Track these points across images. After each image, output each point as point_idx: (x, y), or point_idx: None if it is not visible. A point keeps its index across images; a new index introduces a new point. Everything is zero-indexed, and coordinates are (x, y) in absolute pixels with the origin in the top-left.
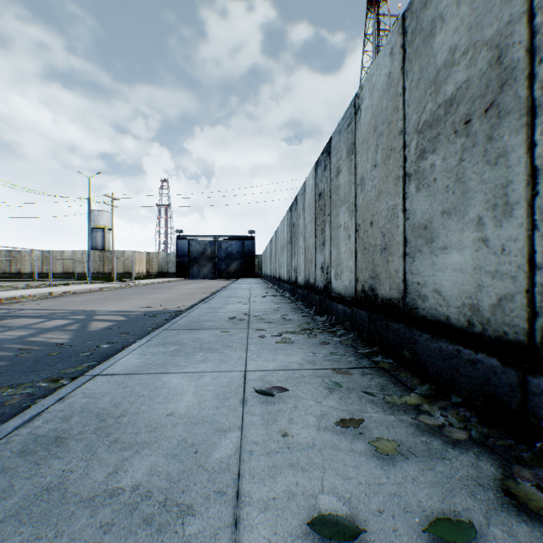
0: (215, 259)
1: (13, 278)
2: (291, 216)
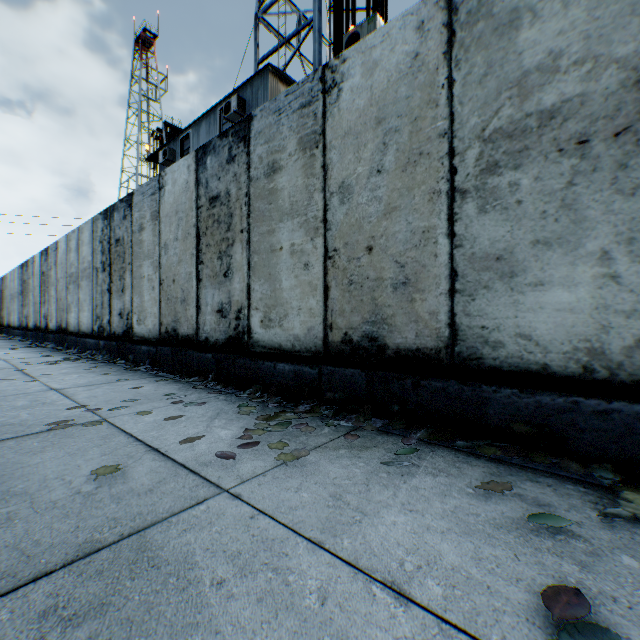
0: None
1: None
2: (24, 273)
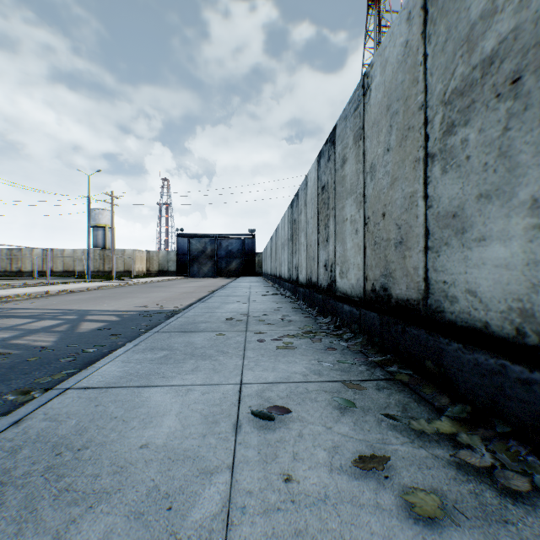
0: (216, 257)
1: (14, 277)
2: (292, 213)
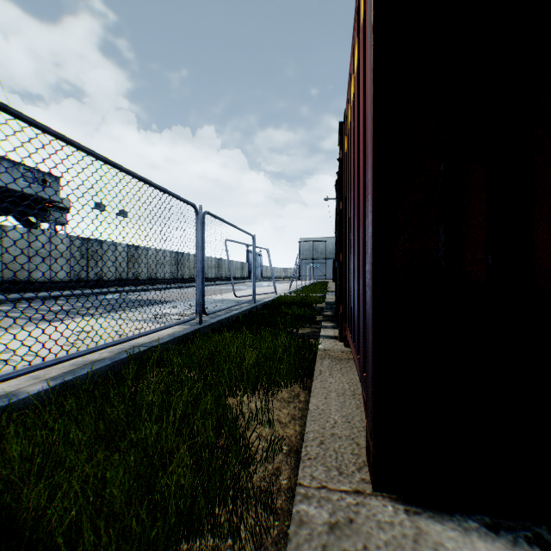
0: None
1: None
2: None
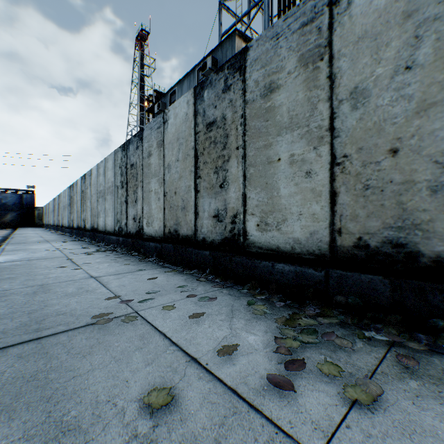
0: None
1: None
2: (71, 192)
